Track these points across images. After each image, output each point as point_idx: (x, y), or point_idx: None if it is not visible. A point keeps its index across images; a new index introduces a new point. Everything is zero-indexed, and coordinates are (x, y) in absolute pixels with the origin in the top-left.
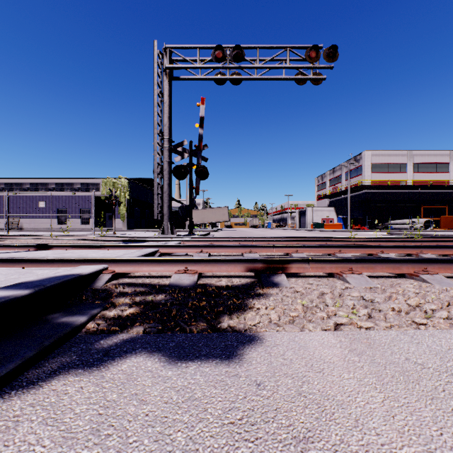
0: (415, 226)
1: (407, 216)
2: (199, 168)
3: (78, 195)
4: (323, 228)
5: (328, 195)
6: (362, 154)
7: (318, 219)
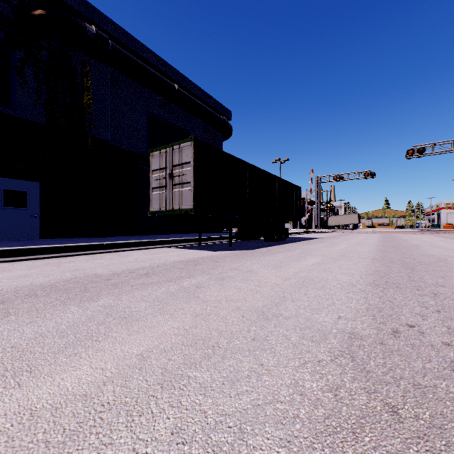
0: None
1: None
2: (329, 208)
3: None
4: (438, 229)
5: None
6: None
7: (453, 221)
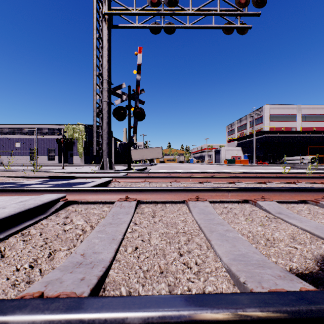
0: (304, 161)
1: (296, 154)
2: (137, 109)
3: (46, 137)
4: (235, 163)
5: (236, 139)
6: (262, 107)
7: (229, 156)
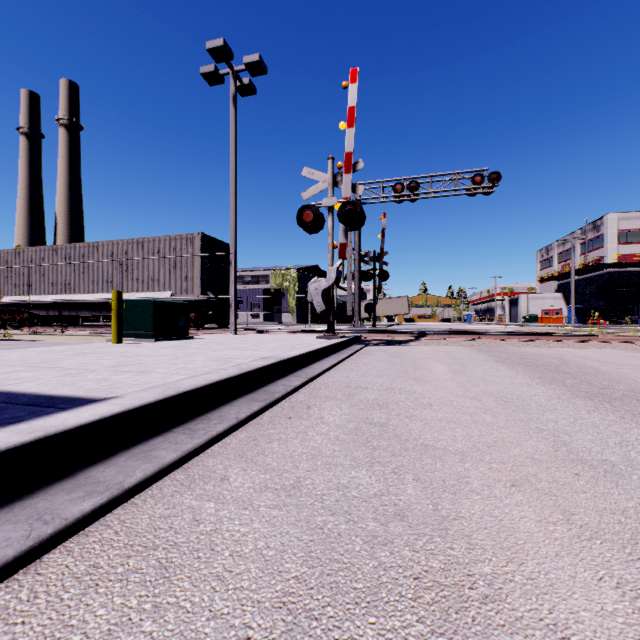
0: None
1: None
2: (382, 272)
3: (248, 288)
4: (536, 323)
5: (552, 277)
6: (603, 218)
7: (537, 310)
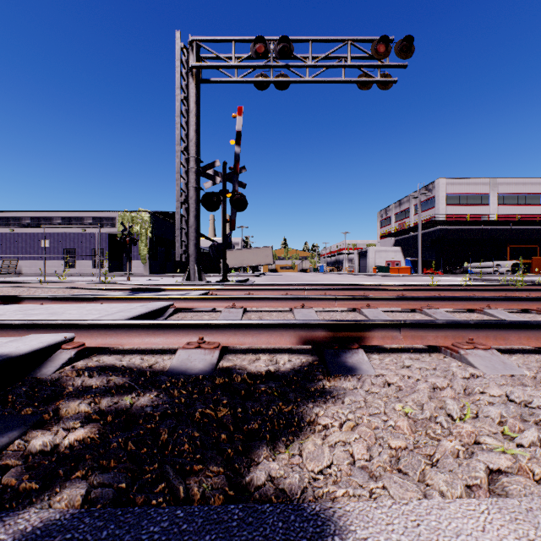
0: (500, 270)
1: (490, 258)
2: (236, 196)
3: (89, 232)
4: (389, 273)
5: (393, 233)
6: (435, 183)
7: (382, 262)
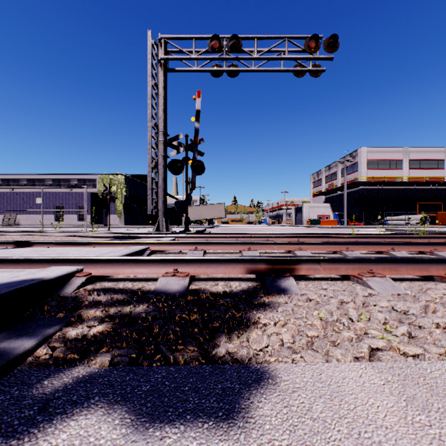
0: (411, 222)
1: (403, 212)
2: (195, 162)
3: (75, 191)
4: (320, 225)
5: (323, 192)
6: (357, 151)
7: (314, 216)
